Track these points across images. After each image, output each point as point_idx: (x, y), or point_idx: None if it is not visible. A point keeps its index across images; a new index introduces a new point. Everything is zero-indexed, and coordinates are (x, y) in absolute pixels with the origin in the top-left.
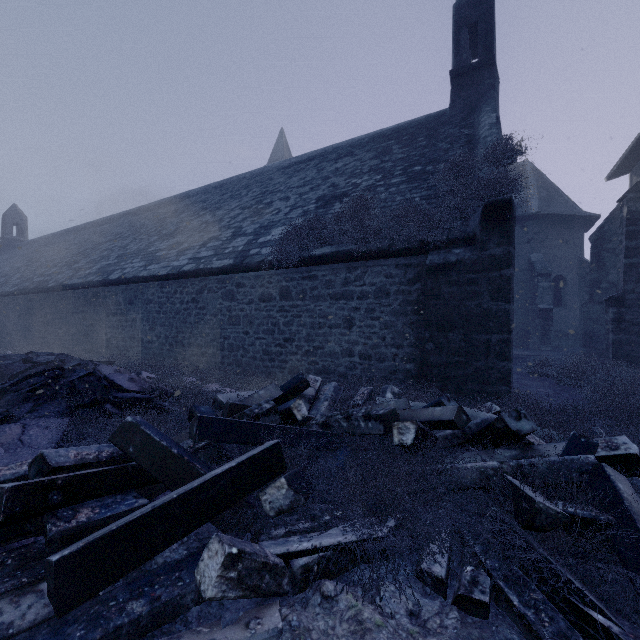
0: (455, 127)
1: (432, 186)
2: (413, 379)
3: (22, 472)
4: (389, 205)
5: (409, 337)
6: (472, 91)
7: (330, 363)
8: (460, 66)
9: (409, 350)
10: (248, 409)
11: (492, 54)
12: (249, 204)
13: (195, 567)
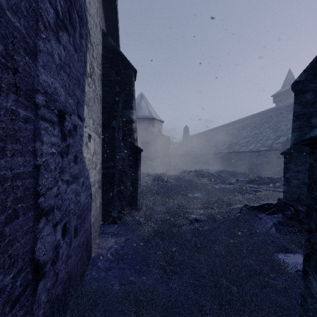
0: None
1: None
2: None
3: (246, 180)
4: None
5: None
6: None
7: None
8: None
9: None
10: (273, 177)
11: None
12: (272, 126)
13: (268, 187)
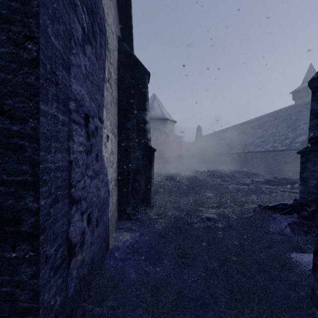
0: None
1: None
2: None
3: (262, 180)
4: None
5: None
6: None
7: None
8: None
9: None
10: (291, 178)
11: None
12: (290, 125)
13: (286, 188)
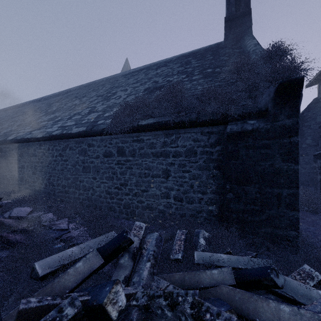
0: (229, 49)
1: (222, 79)
2: (214, 217)
3: None
4: (193, 91)
5: (211, 186)
6: (237, 29)
7: (153, 202)
8: (230, 14)
9: (211, 196)
10: None
11: (249, 8)
12: (102, 94)
13: None
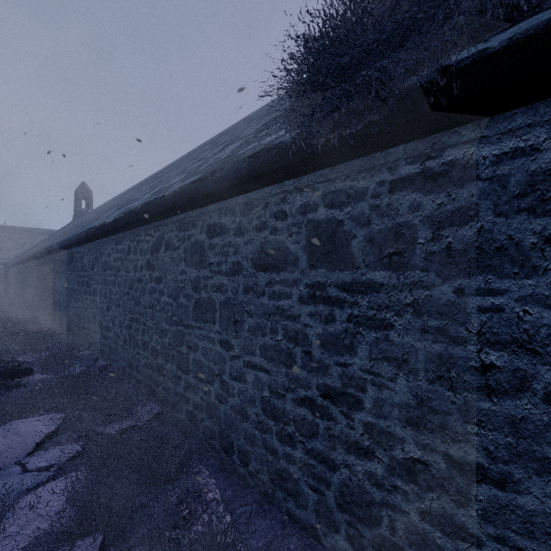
0: None
1: None
2: None
3: None
4: None
5: None
6: None
7: None
8: None
9: None
10: None
11: None
12: (259, 114)
13: None
